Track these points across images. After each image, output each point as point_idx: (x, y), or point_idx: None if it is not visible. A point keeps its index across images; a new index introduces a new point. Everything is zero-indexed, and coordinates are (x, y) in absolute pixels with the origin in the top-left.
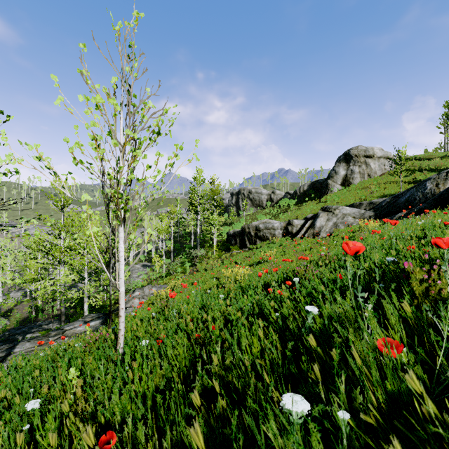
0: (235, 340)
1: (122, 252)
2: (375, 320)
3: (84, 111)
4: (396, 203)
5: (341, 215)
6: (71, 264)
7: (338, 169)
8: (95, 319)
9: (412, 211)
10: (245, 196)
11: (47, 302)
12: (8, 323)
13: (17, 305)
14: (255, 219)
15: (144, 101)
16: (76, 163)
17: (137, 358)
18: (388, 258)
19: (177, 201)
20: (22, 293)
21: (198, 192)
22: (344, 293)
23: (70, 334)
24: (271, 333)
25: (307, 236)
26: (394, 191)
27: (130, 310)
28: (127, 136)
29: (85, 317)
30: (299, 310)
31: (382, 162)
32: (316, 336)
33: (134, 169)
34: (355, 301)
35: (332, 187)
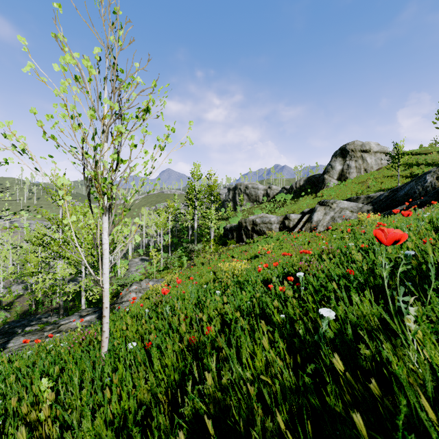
0: (234, 353)
1: (106, 244)
2: (432, 336)
3: (60, 82)
4: (394, 196)
5: (338, 209)
6: (68, 257)
7: (334, 164)
8: (90, 313)
9: (412, 205)
10: (242, 191)
11: (47, 295)
12: (9, 315)
13: (19, 298)
14: (252, 213)
15: (132, 76)
16: (47, 140)
17: (119, 367)
18: (407, 251)
19: (174, 196)
20: (23, 286)
21: (195, 187)
22: (358, 291)
23: (65, 328)
24: (278, 342)
25: (304, 230)
26: (391, 185)
27: (126, 304)
28: (111, 114)
29: (81, 311)
30: (305, 310)
31: (378, 157)
32: (332, 345)
33: (119, 151)
34: (393, 307)
35: (329, 182)
